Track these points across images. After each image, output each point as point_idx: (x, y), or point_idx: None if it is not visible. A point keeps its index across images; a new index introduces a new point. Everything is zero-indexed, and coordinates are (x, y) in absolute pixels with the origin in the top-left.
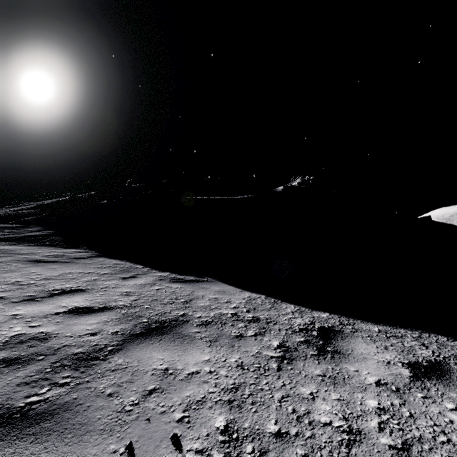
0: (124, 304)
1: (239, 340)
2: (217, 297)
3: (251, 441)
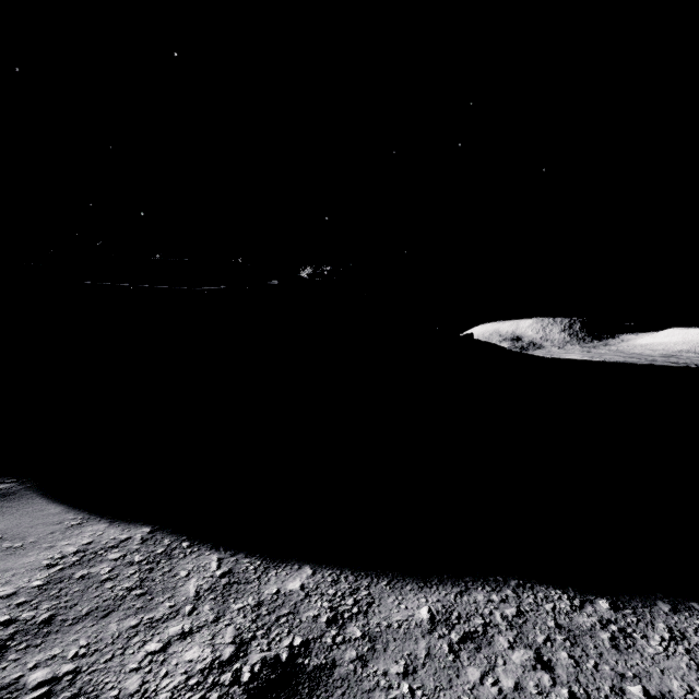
0: None
1: None
2: None
3: None
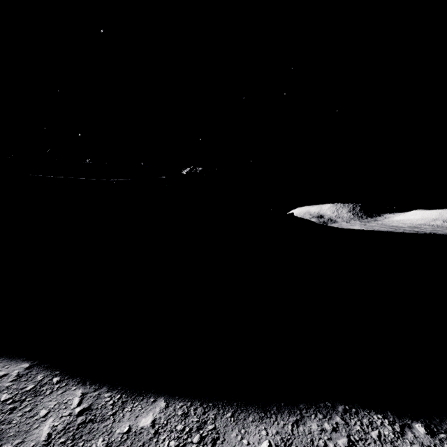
0: None
1: None
2: None
3: None
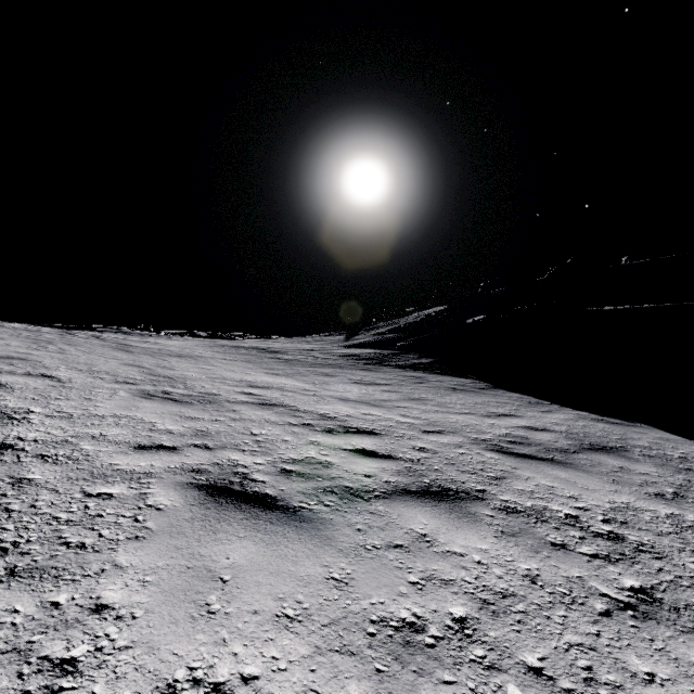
0: (560, 430)
1: (687, 471)
2: (658, 442)
3: (693, 499)
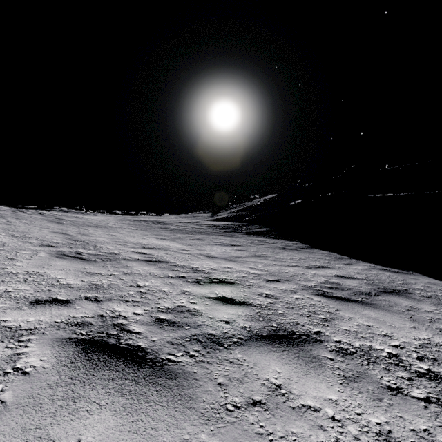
0: (361, 278)
1: None
2: (428, 285)
3: None
